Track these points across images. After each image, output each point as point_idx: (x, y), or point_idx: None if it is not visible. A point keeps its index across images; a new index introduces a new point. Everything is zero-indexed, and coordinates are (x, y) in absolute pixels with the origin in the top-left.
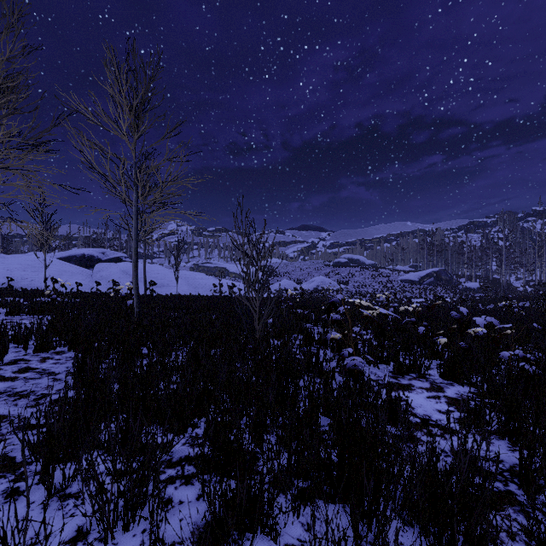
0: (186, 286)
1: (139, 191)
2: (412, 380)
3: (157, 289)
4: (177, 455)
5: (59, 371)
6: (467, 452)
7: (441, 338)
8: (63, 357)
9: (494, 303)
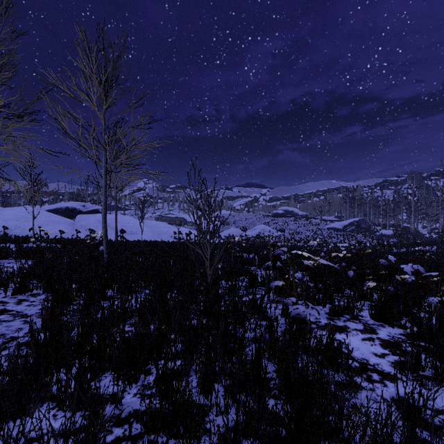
0: (151, 233)
1: (107, 154)
2: (347, 322)
3: (127, 236)
4: (126, 410)
5: (31, 313)
6: (414, 408)
7: (370, 282)
8: (37, 299)
9: (406, 247)
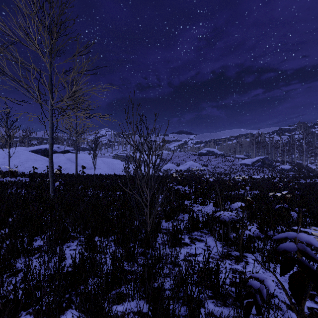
0: (107, 168)
1: (49, 95)
2: None
3: (88, 170)
4: None
5: None
6: None
7: None
8: None
9: (303, 179)
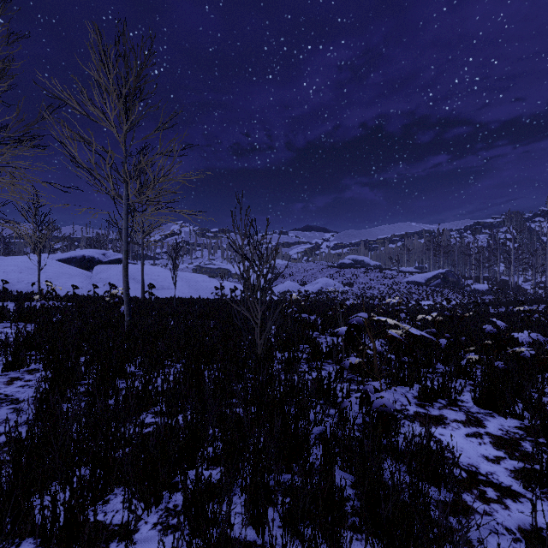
0: (187, 288)
1: (128, 188)
2: (443, 410)
3: (157, 292)
4: None
5: (24, 397)
6: None
7: (471, 355)
8: (35, 378)
9: (505, 306)
